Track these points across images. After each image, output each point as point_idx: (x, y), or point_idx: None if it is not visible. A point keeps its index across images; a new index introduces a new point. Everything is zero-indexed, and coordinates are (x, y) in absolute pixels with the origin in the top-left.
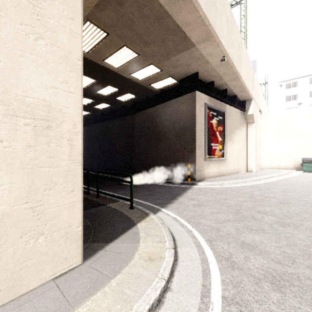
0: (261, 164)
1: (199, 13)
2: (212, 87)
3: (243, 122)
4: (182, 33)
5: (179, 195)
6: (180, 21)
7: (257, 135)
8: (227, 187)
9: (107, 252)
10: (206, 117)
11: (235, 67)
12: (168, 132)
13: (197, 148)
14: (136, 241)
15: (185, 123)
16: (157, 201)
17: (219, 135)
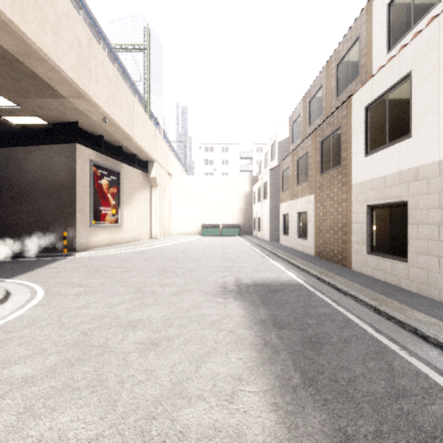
0: (171, 230)
1: (62, 75)
2: (101, 143)
3: (146, 185)
4: (44, 82)
5: (39, 267)
6: (39, 72)
7: (163, 200)
8: (109, 255)
9: None
10: (92, 176)
11: (123, 129)
12: (36, 189)
13: (78, 213)
14: None
15: (62, 180)
16: (1, 275)
17: (112, 198)
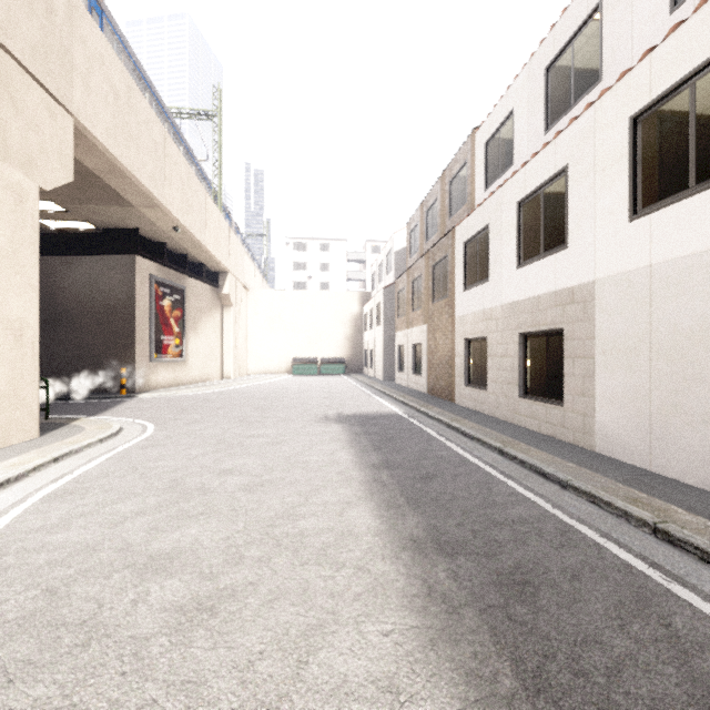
0: (248, 367)
1: (141, 189)
2: (164, 252)
3: (216, 304)
4: (115, 193)
5: (110, 408)
6: (114, 185)
7: (238, 325)
8: (182, 396)
9: (56, 433)
10: (153, 296)
11: (195, 237)
12: (79, 312)
13: (138, 344)
14: (80, 427)
15: (115, 301)
16: (79, 414)
17: (176, 323)
